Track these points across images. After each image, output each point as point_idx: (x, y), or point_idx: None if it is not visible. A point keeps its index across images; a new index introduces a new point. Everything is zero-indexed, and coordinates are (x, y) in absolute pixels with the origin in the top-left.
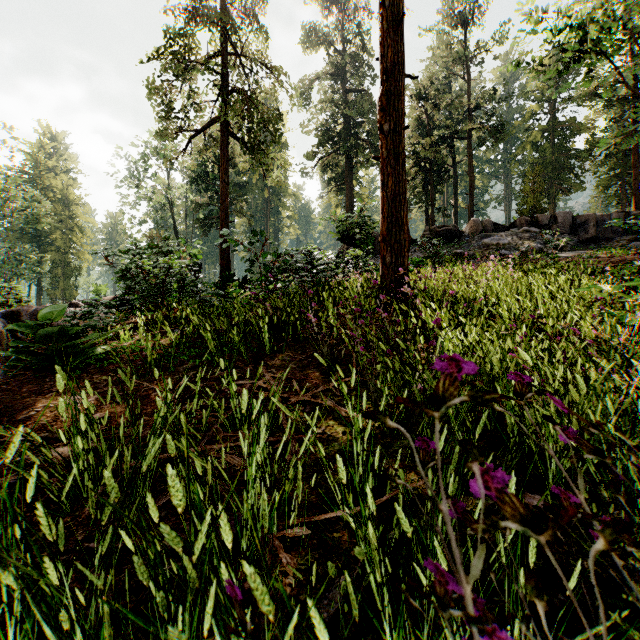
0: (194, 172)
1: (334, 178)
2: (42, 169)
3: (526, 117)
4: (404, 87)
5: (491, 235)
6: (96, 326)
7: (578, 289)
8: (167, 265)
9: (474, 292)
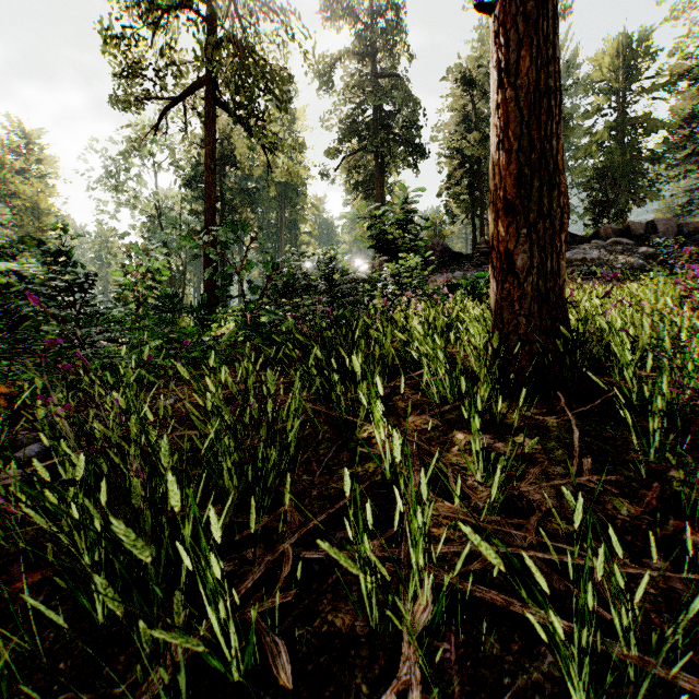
0: (190, 174)
1: (361, 181)
2: (8, 171)
3: (591, 111)
4: None
5: (570, 248)
6: None
7: None
8: None
9: None
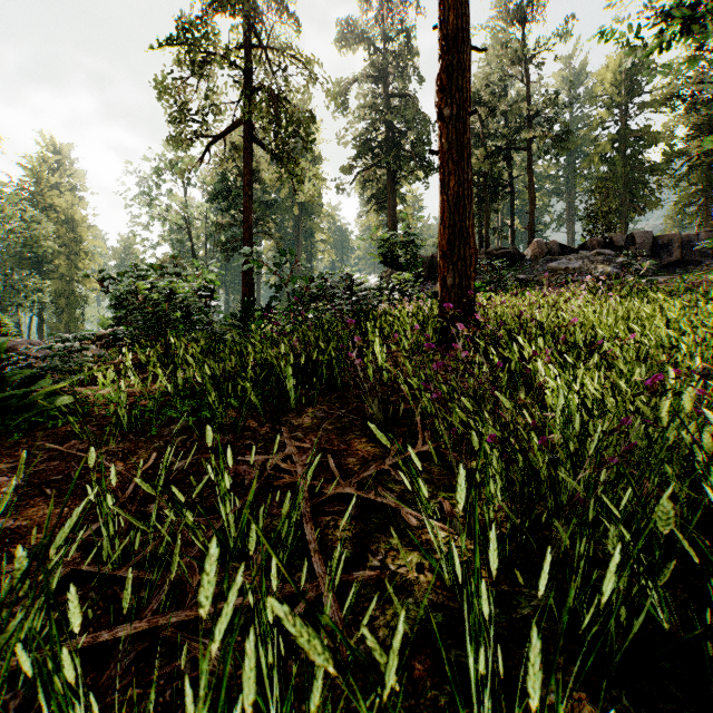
0: (215, 188)
1: (375, 195)
2: (44, 186)
3: (594, 125)
4: (469, 62)
5: (558, 258)
6: (61, 368)
7: (712, 318)
8: (169, 289)
9: (559, 323)
